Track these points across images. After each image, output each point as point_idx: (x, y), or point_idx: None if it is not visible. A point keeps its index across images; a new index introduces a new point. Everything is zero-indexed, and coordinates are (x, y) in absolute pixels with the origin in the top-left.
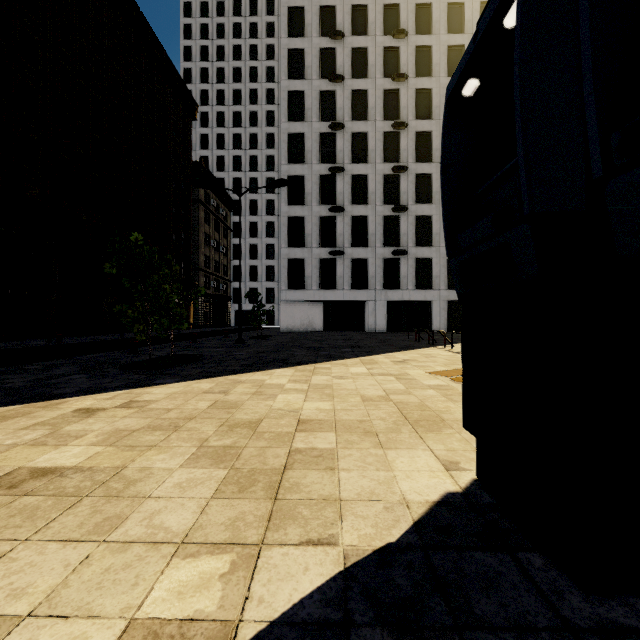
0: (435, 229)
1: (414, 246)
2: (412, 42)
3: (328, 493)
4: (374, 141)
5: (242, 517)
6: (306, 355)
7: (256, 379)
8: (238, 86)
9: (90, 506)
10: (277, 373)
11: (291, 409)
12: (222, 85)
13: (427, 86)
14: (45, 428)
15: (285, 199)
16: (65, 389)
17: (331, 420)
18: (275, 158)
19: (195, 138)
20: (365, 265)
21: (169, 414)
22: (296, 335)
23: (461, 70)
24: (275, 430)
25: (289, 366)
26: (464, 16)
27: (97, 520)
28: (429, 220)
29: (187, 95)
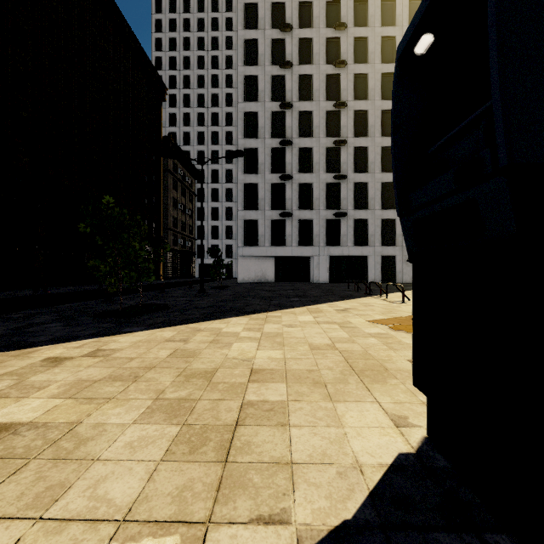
0: (370, 194)
1: (352, 209)
2: (351, 33)
3: (279, 454)
4: (318, 119)
5: (190, 485)
6: (259, 304)
7: (214, 327)
8: (202, 72)
9: (35, 471)
10: (233, 321)
11: (245, 358)
12: (188, 71)
13: (364, 71)
14: (12, 378)
15: (242, 168)
16: (40, 337)
17: (282, 370)
18: (233, 134)
19: (165, 116)
20: (310, 225)
21: (131, 363)
22: (251, 285)
23: (415, 25)
24: (229, 380)
25: (244, 315)
26: (395, 11)
27: (39, 489)
28: (365, 186)
29: (158, 79)
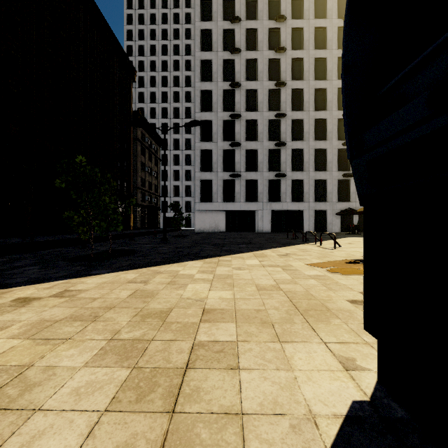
0: (306, 159)
1: (291, 171)
2: (289, 25)
3: (229, 403)
4: (262, 95)
5: (132, 443)
6: (212, 250)
7: (172, 270)
8: (165, 58)
9: None
10: (189, 265)
11: (198, 298)
12: (154, 57)
13: (300, 56)
14: None
15: (198, 137)
16: (16, 279)
17: (232, 309)
18: (191, 109)
19: (135, 95)
20: (255, 184)
21: (93, 303)
22: (206, 235)
23: None
24: (182, 320)
25: (199, 259)
26: (326, 6)
27: None
28: (301, 152)
29: (128, 63)
